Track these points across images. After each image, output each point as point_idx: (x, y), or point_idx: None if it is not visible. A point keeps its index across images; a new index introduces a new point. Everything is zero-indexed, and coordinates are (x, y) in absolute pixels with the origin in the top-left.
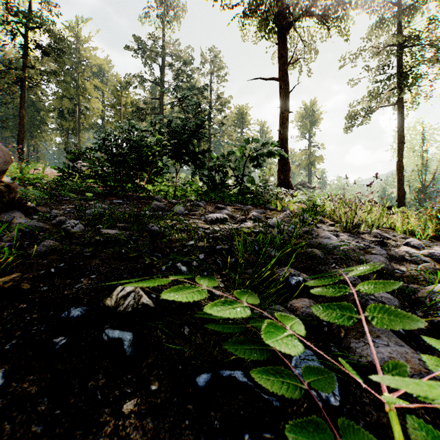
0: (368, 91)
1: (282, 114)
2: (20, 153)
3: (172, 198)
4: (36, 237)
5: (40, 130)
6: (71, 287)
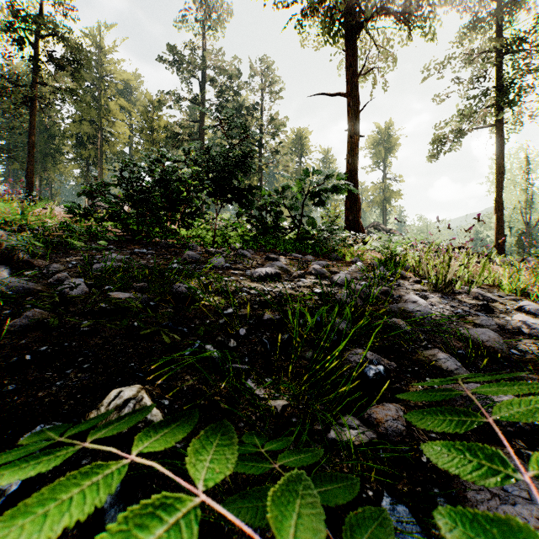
0: (459, 110)
1: (350, 139)
2: (29, 189)
3: (210, 246)
4: (21, 303)
5: (55, 161)
6: (50, 385)
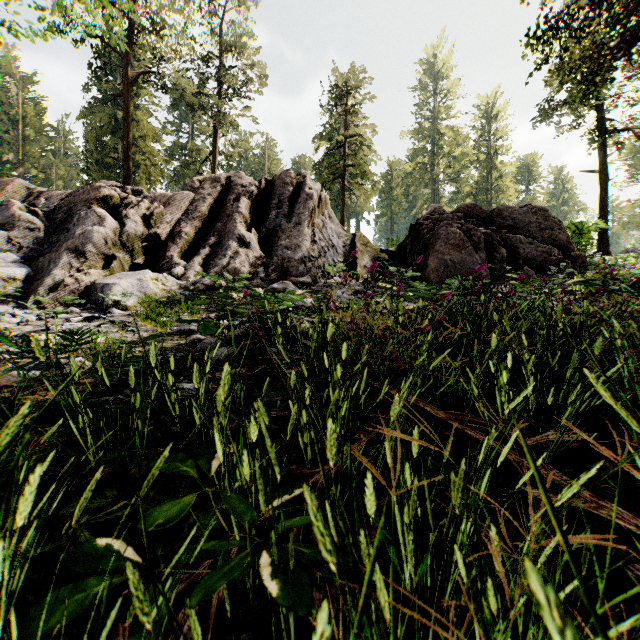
0: None
1: (601, 199)
2: None
3: None
4: None
5: None
6: None
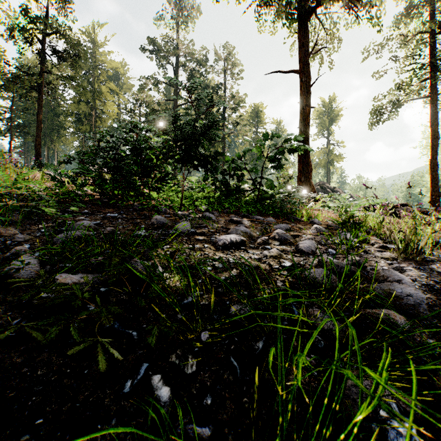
0: (396, 83)
1: (302, 110)
2: (37, 157)
3: (177, 209)
4: None
5: (59, 135)
6: None
